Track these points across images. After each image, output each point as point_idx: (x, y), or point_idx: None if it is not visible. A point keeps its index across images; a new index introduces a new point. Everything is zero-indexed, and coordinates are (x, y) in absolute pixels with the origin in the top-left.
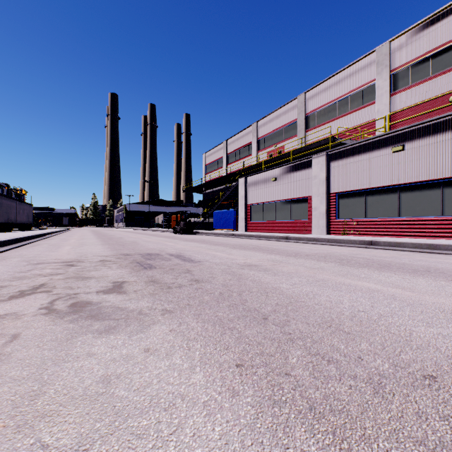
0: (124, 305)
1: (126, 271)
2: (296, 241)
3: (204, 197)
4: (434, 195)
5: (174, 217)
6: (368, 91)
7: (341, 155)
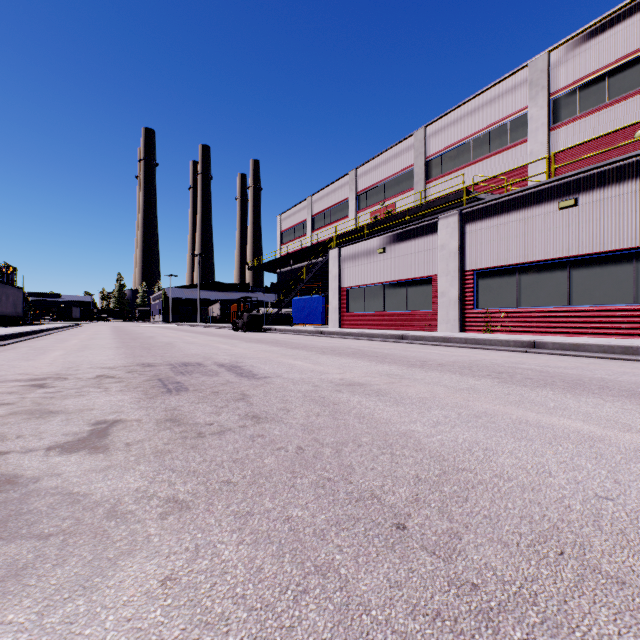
0: (87, 486)
1: (132, 397)
2: (417, 341)
3: (279, 278)
4: (623, 272)
5: (235, 306)
6: (516, 124)
7: (482, 214)
